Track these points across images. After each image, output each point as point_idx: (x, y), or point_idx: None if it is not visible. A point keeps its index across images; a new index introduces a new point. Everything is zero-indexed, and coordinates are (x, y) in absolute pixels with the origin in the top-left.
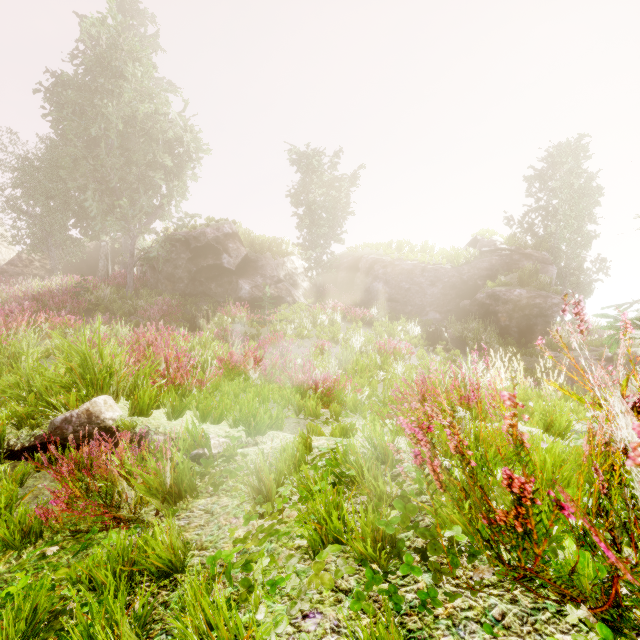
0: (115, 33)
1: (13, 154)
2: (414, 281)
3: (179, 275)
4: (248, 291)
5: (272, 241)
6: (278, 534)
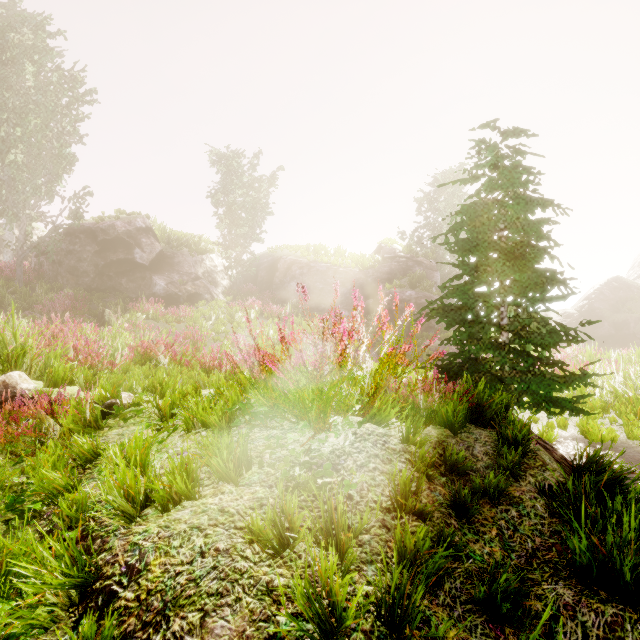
0: None
1: None
2: (327, 282)
3: (84, 269)
4: (163, 287)
5: (190, 238)
6: (168, 430)
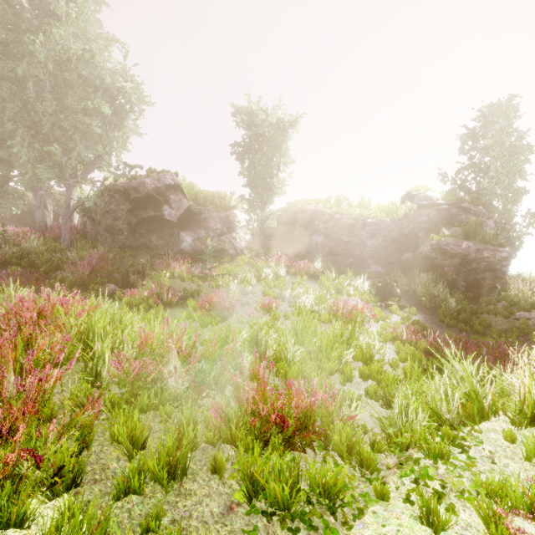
0: None
1: None
2: (354, 234)
3: (119, 227)
4: (190, 243)
5: (215, 194)
6: None
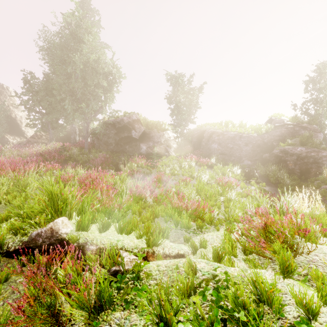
0: (79, 19)
1: (32, 84)
2: (235, 143)
3: (110, 142)
4: (145, 149)
5: (157, 123)
6: None
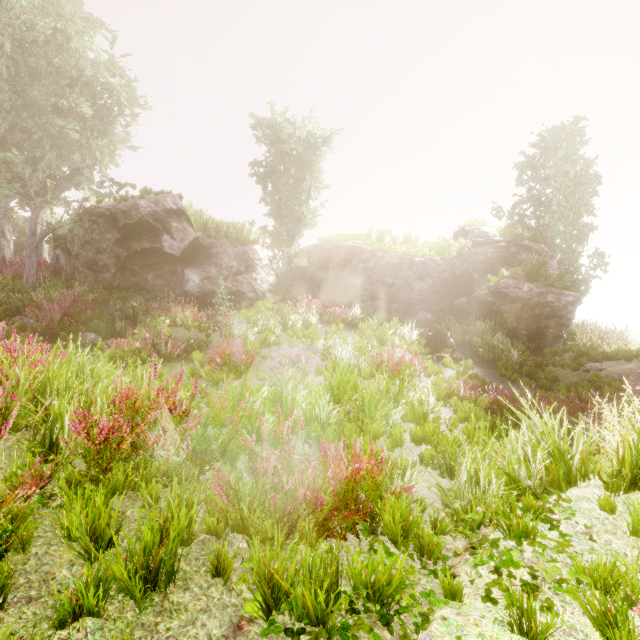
0: None
1: None
2: (399, 276)
3: (103, 262)
4: (197, 284)
5: (230, 225)
6: None
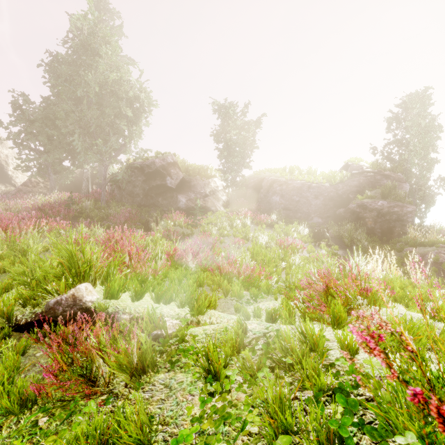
0: (93, 24)
1: (25, 110)
2: (302, 195)
3: (137, 192)
4: (184, 203)
5: (201, 167)
6: (231, 418)
